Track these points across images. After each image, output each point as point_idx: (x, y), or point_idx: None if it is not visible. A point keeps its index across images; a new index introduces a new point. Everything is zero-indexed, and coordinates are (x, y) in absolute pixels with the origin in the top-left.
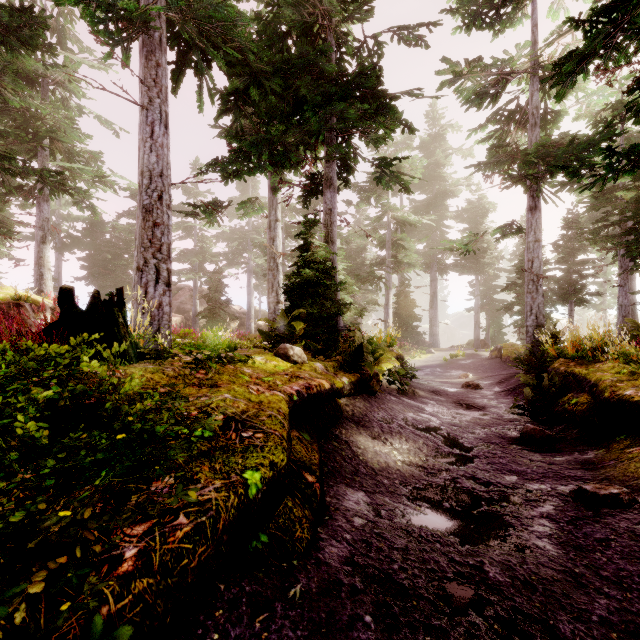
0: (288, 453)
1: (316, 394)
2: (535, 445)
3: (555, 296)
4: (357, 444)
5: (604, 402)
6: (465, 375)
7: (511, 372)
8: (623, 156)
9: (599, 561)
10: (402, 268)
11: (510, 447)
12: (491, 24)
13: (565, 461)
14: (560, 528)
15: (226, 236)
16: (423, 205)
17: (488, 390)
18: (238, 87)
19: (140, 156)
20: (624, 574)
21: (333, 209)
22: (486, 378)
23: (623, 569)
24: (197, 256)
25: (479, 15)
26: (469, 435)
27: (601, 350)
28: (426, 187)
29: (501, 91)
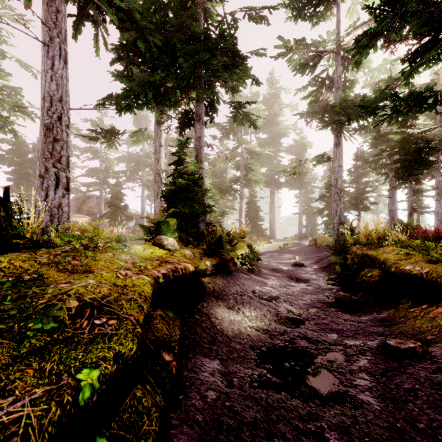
0: (141, 338)
1: (181, 276)
2: (345, 307)
3: (349, 204)
4: (216, 315)
5: (391, 275)
6: (293, 257)
7: (323, 255)
8: (404, 101)
9: (413, 412)
10: (251, 184)
11: (329, 310)
12: (311, 17)
13: (368, 319)
14: (376, 380)
15: (125, 159)
16: (265, 141)
17: (309, 267)
18: (128, 39)
19: (42, 84)
20: (436, 425)
21: (201, 137)
22: (307, 259)
23: (434, 419)
24: (102, 173)
25: (303, 10)
26: (299, 302)
27: (383, 239)
28: (267, 130)
29: (317, 64)
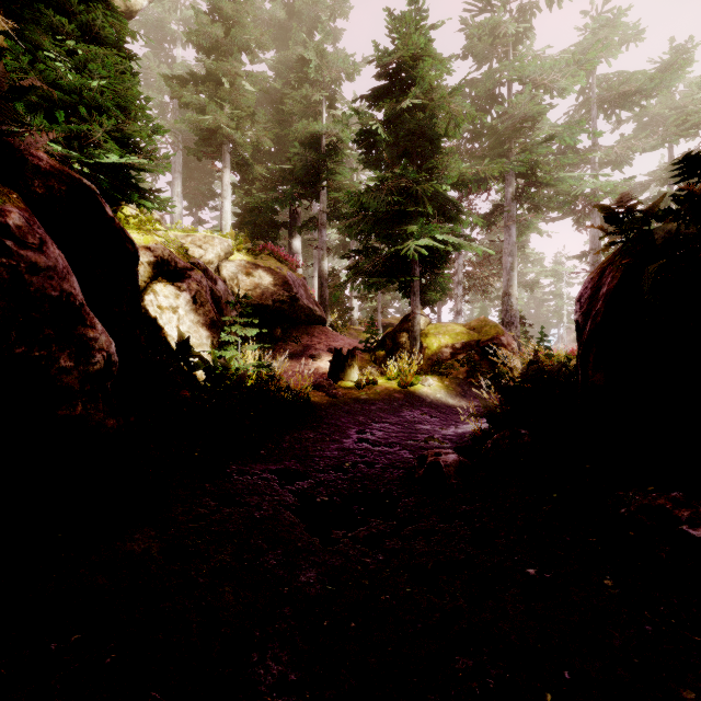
0: None
1: None
2: None
3: None
4: None
5: None
6: None
7: None
8: None
9: None
10: None
11: None
12: None
13: None
14: None
15: None
16: None
17: None
18: None
19: None
20: None
21: None
22: None
23: None
24: None
25: None
26: None
27: None
28: None
29: None
